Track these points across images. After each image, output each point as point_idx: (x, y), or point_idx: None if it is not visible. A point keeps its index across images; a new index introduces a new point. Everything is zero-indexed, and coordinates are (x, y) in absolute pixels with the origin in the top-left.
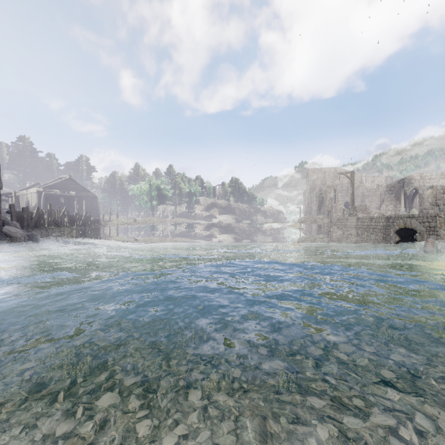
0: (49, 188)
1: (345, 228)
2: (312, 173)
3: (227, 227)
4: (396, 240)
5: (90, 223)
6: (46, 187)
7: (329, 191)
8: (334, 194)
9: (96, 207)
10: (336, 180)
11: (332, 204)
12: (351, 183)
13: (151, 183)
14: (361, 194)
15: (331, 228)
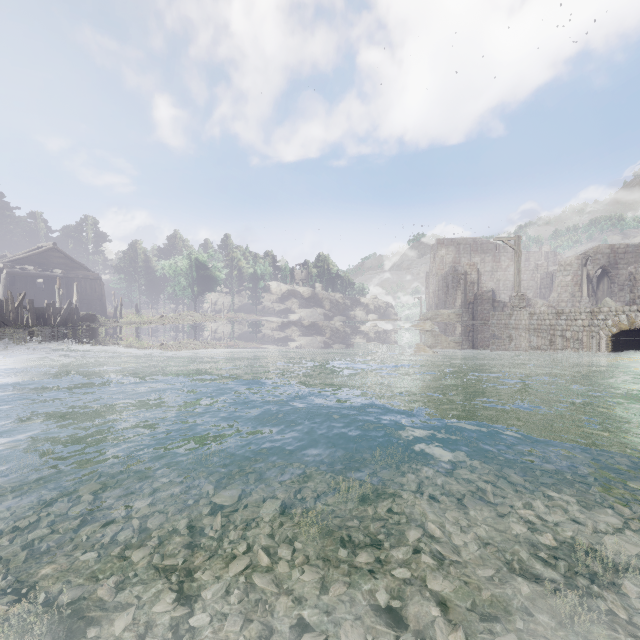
0: (17, 262)
1: (507, 329)
2: (440, 245)
3: (311, 326)
4: (612, 351)
5: (77, 321)
6: (11, 261)
7: (469, 272)
8: (477, 276)
9: (100, 295)
10: (475, 256)
11: (473, 291)
12: (515, 255)
13: (193, 258)
14: (512, 277)
15: (478, 329)
